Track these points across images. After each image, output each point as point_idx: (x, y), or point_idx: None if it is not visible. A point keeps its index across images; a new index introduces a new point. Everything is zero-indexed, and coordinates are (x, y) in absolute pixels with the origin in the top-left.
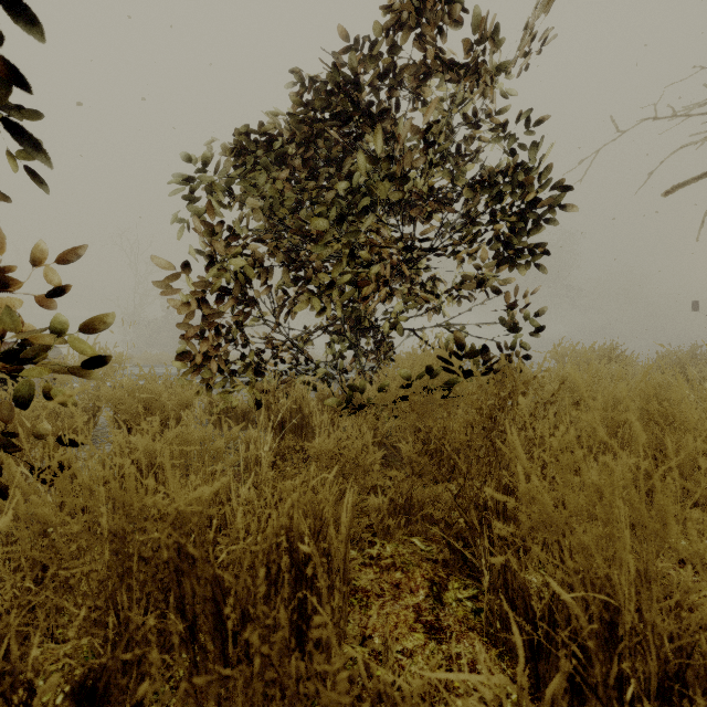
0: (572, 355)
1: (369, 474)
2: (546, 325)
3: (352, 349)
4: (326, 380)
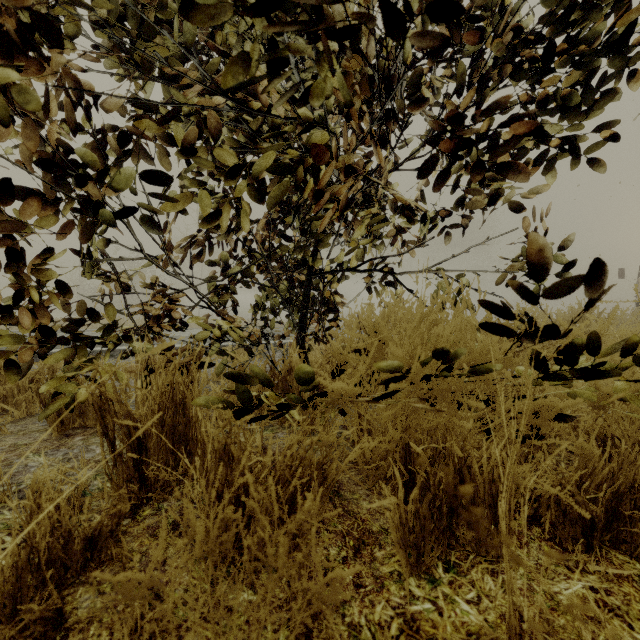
0: (536, 317)
1: (310, 604)
2: (471, 294)
3: (287, 304)
4: (249, 349)
